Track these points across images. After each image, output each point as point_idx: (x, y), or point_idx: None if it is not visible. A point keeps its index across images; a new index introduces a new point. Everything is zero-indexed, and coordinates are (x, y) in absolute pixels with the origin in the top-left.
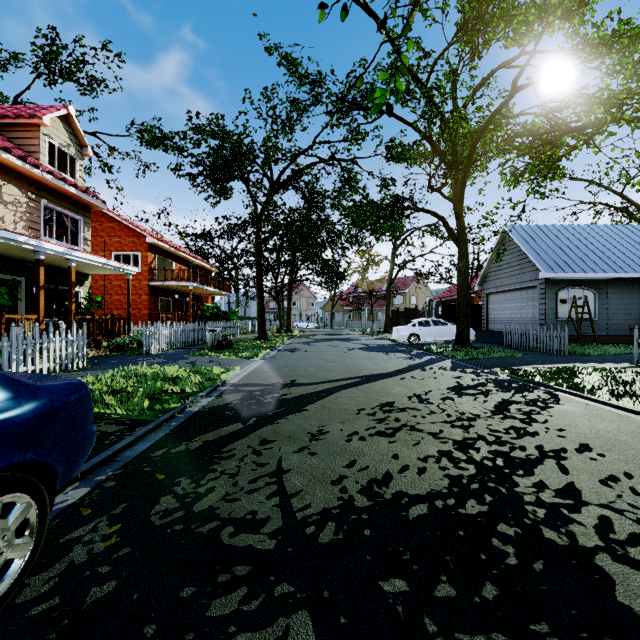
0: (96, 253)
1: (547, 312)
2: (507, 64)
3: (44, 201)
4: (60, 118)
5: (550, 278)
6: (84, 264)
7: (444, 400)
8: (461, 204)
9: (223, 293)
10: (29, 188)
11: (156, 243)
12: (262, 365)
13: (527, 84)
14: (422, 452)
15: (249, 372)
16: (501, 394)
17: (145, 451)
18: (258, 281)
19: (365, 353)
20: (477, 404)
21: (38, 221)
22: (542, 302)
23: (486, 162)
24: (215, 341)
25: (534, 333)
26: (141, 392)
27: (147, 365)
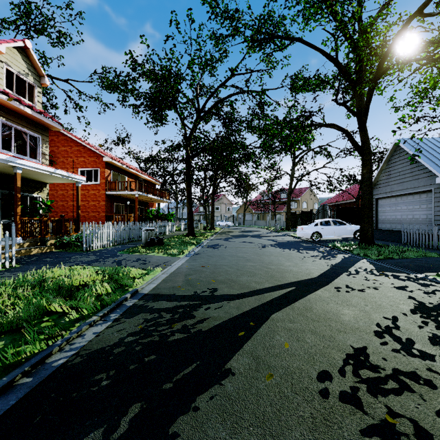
0: (67, 170)
1: None
2: None
3: (2, 119)
4: (18, 50)
5: None
6: (33, 172)
7: None
8: (366, 116)
9: (163, 200)
10: None
11: (111, 161)
12: (184, 264)
13: None
14: None
15: (169, 274)
16: None
17: None
18: (187, 189)
19: (279, 250)
20: None
21: None
22: (438, 204)
23: (401, 68)
24: (148, 239)
25: (439, 233)
26: None
27: (73, 265)
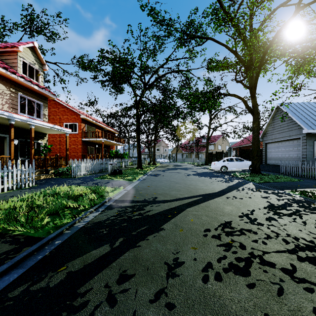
0: (56, 124)
1: (307, 153)
2: (284, 4)
3: (20, 93)
4: (29, 48)
5: (309, 133)
6: (40, 127)
7: (270, 221)
8: (255, 89)
9: (120, 144)
10: (11, 86)
11: (85, 118)
12: (137, 185)
13: (308, 3)
14: (296, 312)
15: (128, 190)
16: (311, 215)
17: (8, 286)
18: (137, 137)
19: (197, 177)
20: (300, 226)
21: (16, 104)
22: (304, 147)
23: (274, 60)
24: (112, 170)
25: (302, 166)
26: (45, 210)
27: (69, 185)
